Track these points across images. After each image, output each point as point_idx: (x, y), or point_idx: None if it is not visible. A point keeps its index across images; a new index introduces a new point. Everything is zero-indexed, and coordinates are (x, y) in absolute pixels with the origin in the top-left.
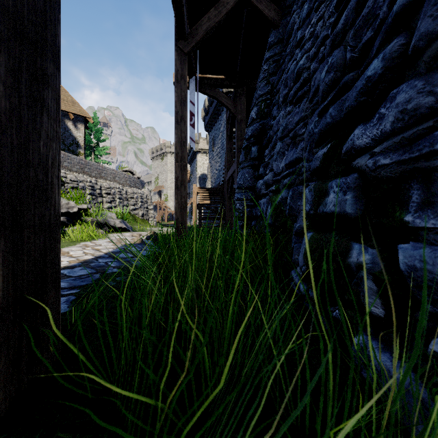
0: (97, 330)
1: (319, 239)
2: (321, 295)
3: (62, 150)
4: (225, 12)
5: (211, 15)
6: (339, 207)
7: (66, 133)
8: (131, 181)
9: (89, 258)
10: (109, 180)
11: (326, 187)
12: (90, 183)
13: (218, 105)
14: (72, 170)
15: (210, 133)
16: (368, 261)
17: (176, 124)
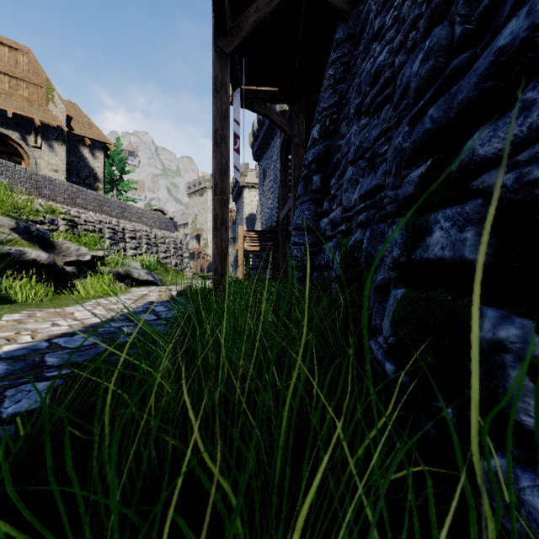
0: (79, 442)
1: (418, 299)
2: (419, 381)
3: (76, 184)
4: (278, 0)
5: (261, 4)
6: (452, 251)
7: (81, 163)
8: (162, 223)
9: (99, 321)
10: (134, 221)
11: (427, 223)
12: (110, 225)
13: (270, 127)
14: (88, 209)
15: (260, 162)
16: (515, 339)
17: (215, 146)
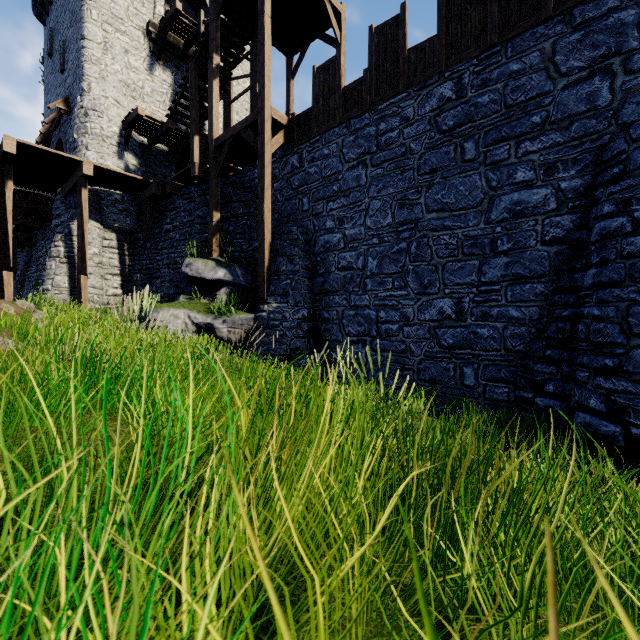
0: None
1: None
2: None
3: None
4: None
5: None
6: None
7: None
8: None
9: None
10: None
11: None
12: None
13: None
14: None
15: None
16: None
17: None
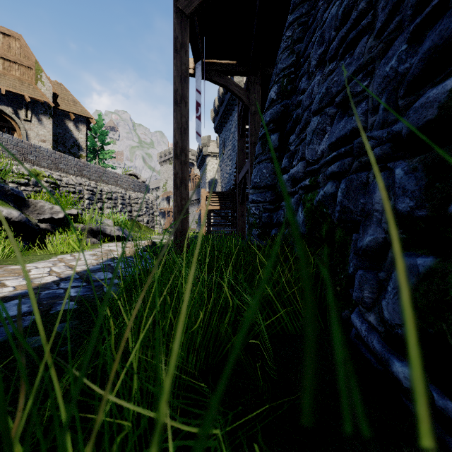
0: None
1: None
2: None
3: (62, 152)
4: None
5: None
6: None
7: (67, 135)
8: (135, 185)
9: (50, 280)
10: (111, 184)
11: None
12: (89, 187)
13: (229, 104)
14: (69, 173)
15: (220, 134)
16: None
17: (175, 105)
